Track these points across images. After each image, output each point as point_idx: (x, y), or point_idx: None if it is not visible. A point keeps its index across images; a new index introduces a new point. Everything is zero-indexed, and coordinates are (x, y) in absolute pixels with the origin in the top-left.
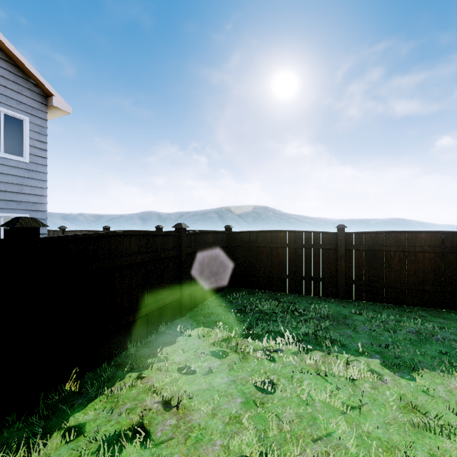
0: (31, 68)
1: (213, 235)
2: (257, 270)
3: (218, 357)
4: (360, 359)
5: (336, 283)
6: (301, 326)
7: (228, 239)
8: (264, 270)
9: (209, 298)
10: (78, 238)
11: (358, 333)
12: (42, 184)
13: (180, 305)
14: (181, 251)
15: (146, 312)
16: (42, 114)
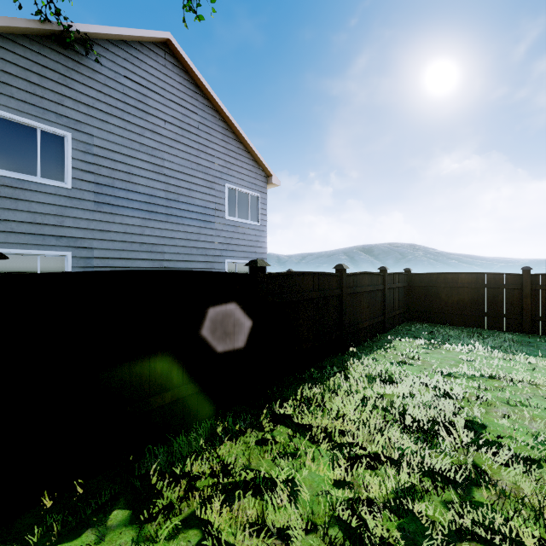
0: (263, 161)
1: (399, 276)
2: (437, 307)
3: (429, 349)
4: (539, 358)
5: (521, 320)
6: (487, 343)
7: (408, 280)
8: (444, 307)
9: (396, 326)
10: (352, 274)
11: (540, 350)
12: (265, 240)
13: (383, 325)
14: (384, 286)
15: (371, 323)
16: (265, 190)
